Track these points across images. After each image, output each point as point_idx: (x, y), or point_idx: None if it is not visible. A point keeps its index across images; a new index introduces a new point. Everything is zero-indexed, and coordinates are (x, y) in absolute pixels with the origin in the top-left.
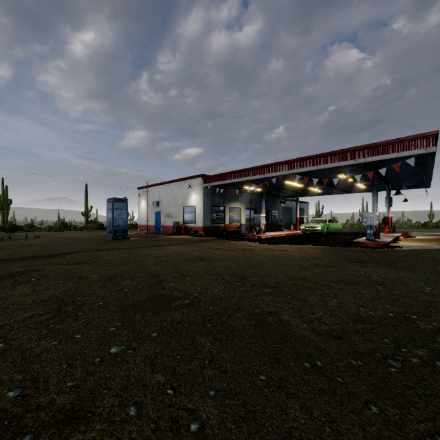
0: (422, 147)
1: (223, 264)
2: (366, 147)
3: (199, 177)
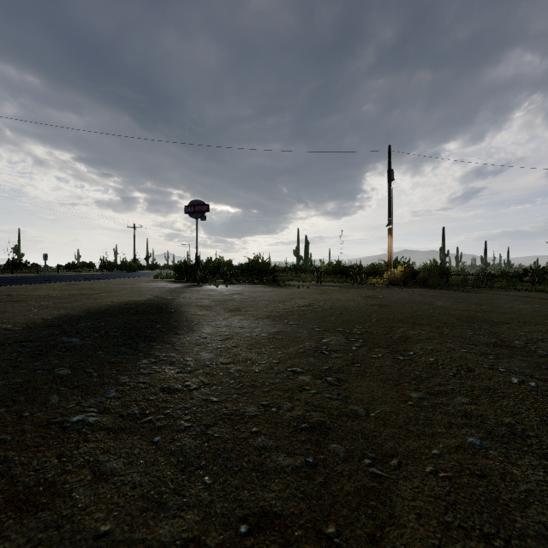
0: None
1: None
2: None
3: None
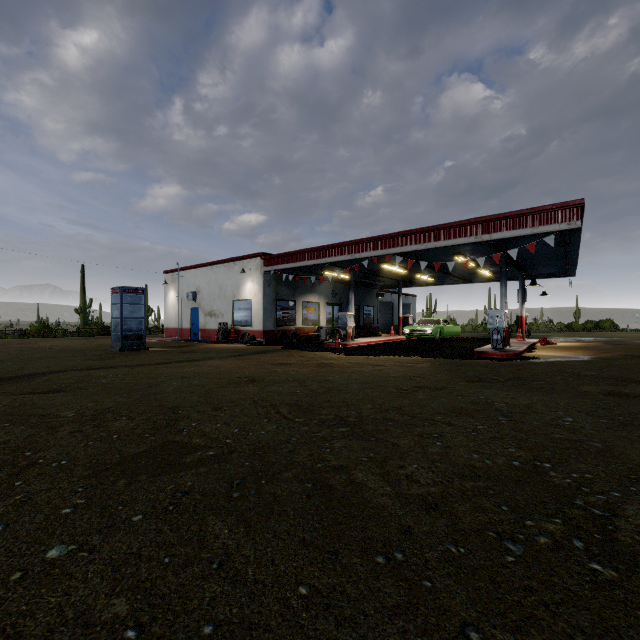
0: (564, 221)
1: (285, 388)
2: (491, 219)
3: (257, 257)
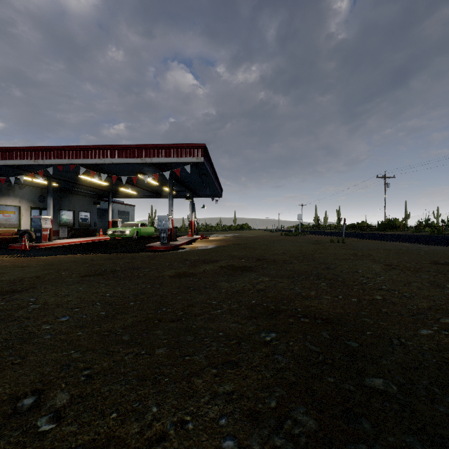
0: (195, 156)
1: None
2: (151, 147)
3: None
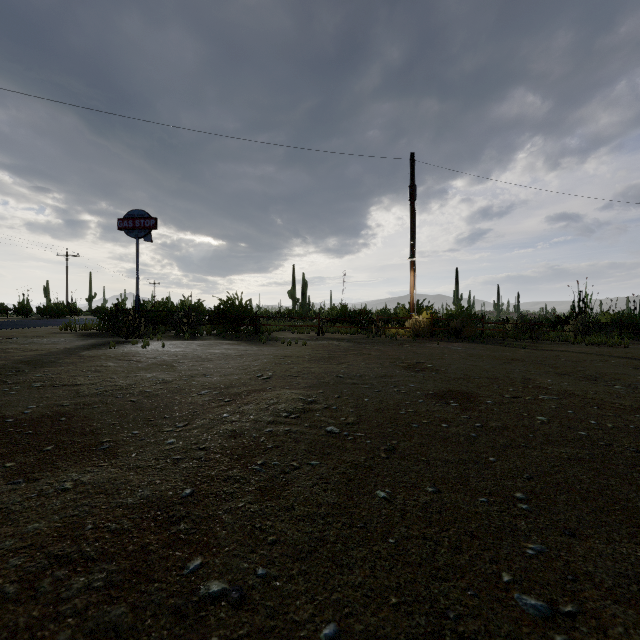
0: None
1: None
2: None
3: None
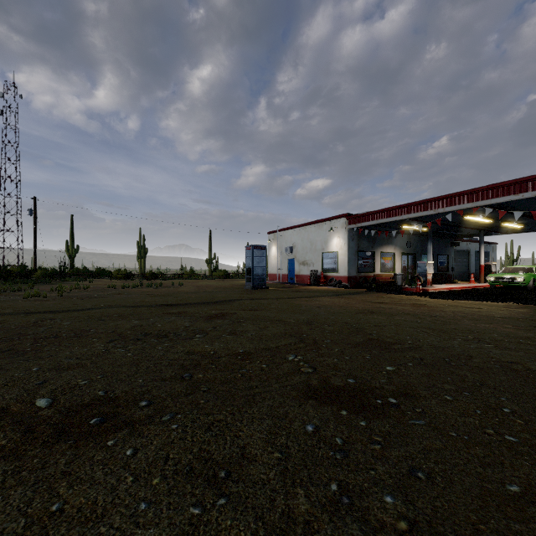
0: None
1: (406, 318)
2: None
3: (343, 217)
